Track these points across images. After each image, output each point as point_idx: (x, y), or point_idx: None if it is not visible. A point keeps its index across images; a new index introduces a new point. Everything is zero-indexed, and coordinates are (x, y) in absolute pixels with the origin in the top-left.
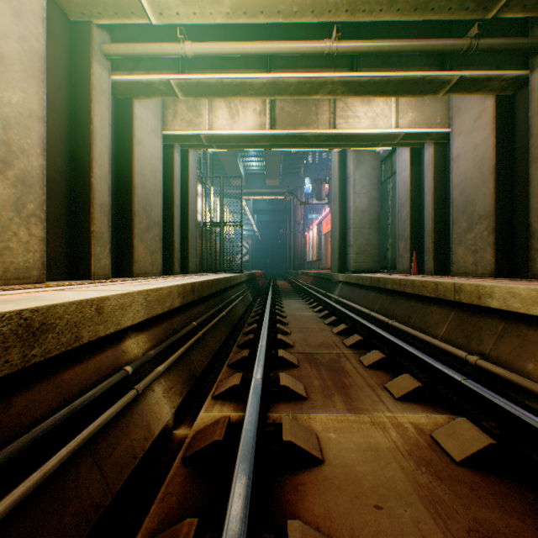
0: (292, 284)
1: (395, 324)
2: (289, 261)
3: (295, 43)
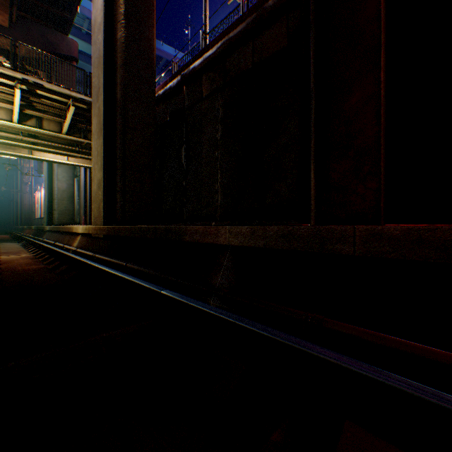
0: (15, 236)
1: (57, 243)
2: (18, 217)
3: (1, 133)
